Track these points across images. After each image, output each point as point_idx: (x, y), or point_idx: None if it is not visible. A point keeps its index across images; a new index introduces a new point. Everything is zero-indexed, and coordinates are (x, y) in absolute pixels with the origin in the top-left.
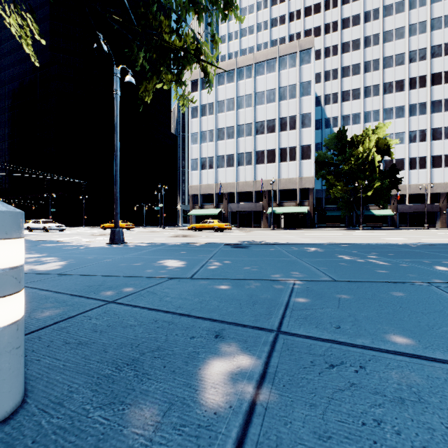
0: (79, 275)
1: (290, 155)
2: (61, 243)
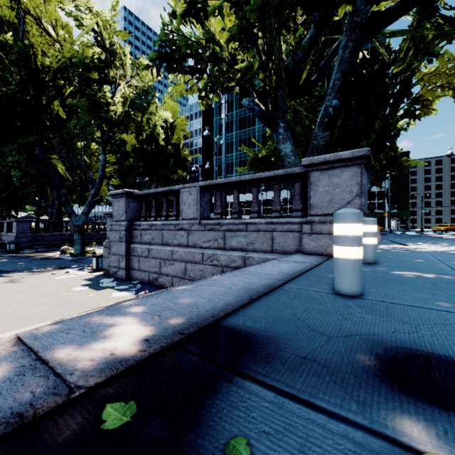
0: None
1: None
2: None
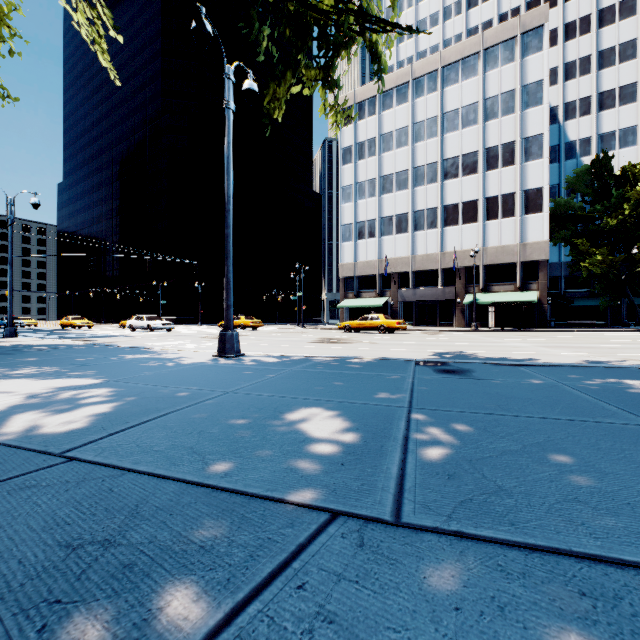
0: (98, 464)
1: (504, 207)
2: (149, 354)
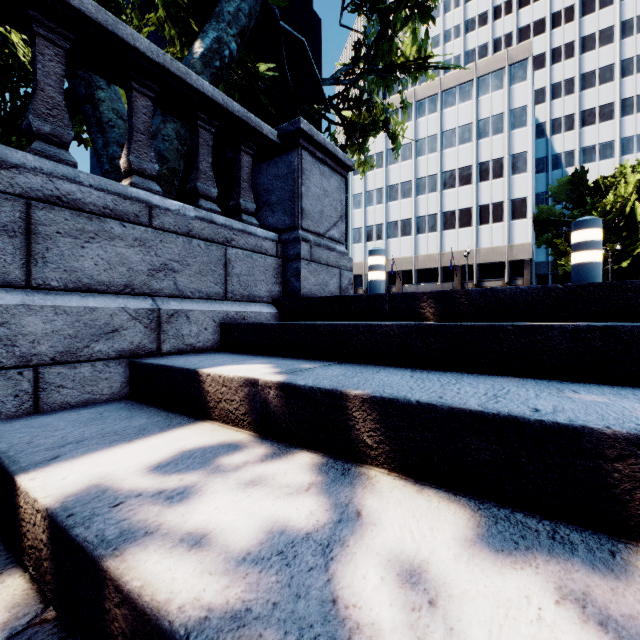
0: None
1: (495, 214)
2: None
